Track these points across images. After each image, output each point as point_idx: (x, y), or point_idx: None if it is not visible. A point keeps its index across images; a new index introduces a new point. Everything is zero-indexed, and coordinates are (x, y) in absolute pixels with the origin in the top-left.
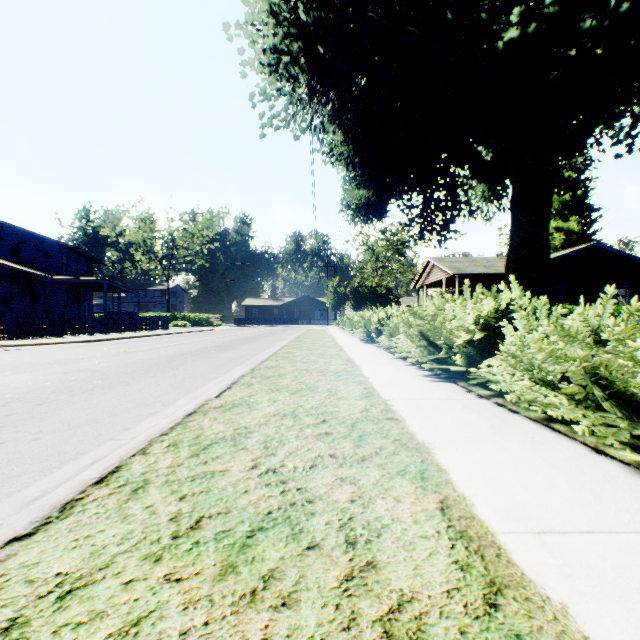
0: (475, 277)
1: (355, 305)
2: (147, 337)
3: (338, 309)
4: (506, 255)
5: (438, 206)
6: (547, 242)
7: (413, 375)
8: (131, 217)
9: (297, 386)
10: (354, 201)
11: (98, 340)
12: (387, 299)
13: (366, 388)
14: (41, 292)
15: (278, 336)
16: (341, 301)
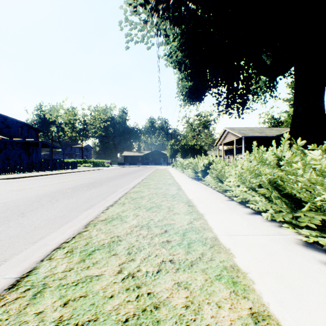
0: (253, 139)
1: (182, 155)
2: (57, 174)
3: (173, 157)
4: (291, 120)
5: (237, 93)
6: (324, 110)
7: (284, 242)
8: (61, 108)
9: (119, 304)
10: (185, 89)
11: (20, 177)
12: (200, 152)
13: (260, 322)
14: (3, 147)
15: (138, 173)
16: (175, 153)
